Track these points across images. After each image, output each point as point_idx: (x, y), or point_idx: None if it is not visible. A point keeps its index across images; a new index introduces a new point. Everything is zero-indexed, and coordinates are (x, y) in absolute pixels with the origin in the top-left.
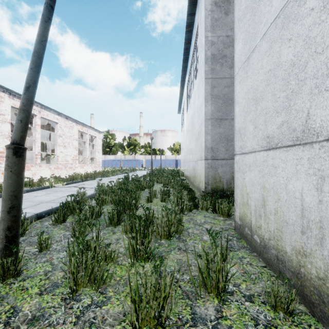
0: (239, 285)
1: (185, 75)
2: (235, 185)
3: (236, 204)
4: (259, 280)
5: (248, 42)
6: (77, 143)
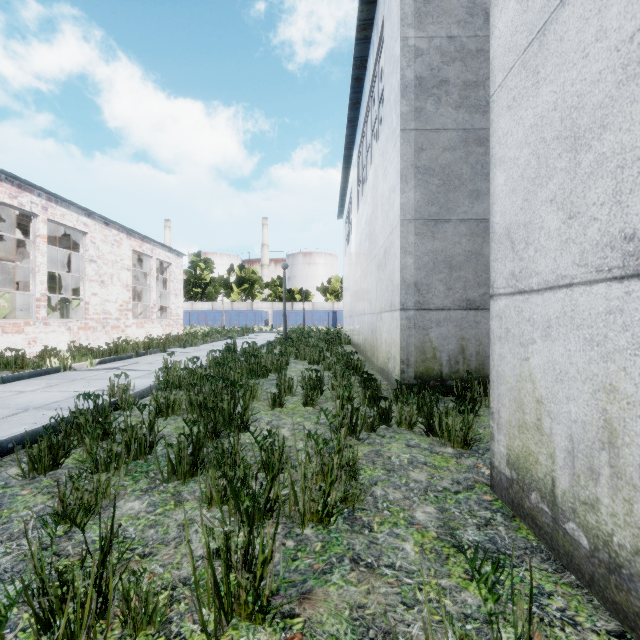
0: None
1: (354, 138)
2: (494, 374)
3: (497, 424)
4: None
5: None
6: (130, 276)
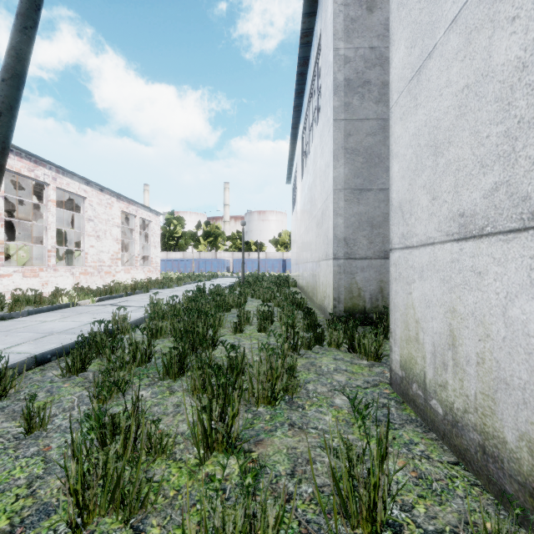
0: (413, 507)
1: (299, 119)
2: (392, 304)
3: (394, 340)
4: (449, 496)
5: (418, 41)
6: (119, 232)
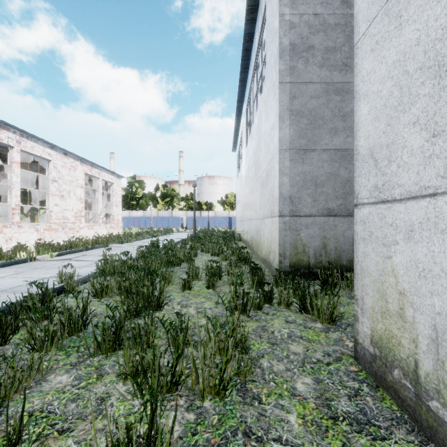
0: None
1: (244, 93)
2: (358, 268)
3: (361, 309)
4: None
5: None
6: (82, 192)
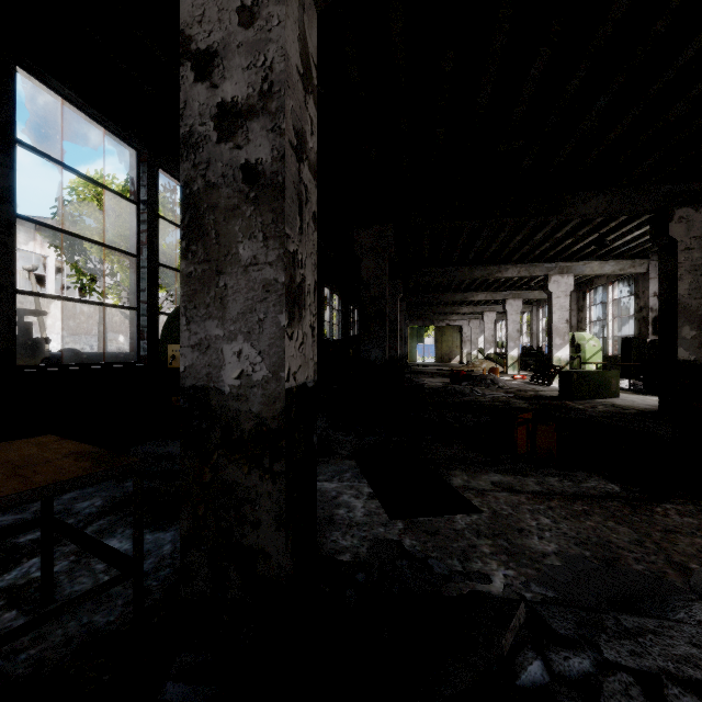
0: None
1: None
2: None
3: None
4: None
5: None
6: None
